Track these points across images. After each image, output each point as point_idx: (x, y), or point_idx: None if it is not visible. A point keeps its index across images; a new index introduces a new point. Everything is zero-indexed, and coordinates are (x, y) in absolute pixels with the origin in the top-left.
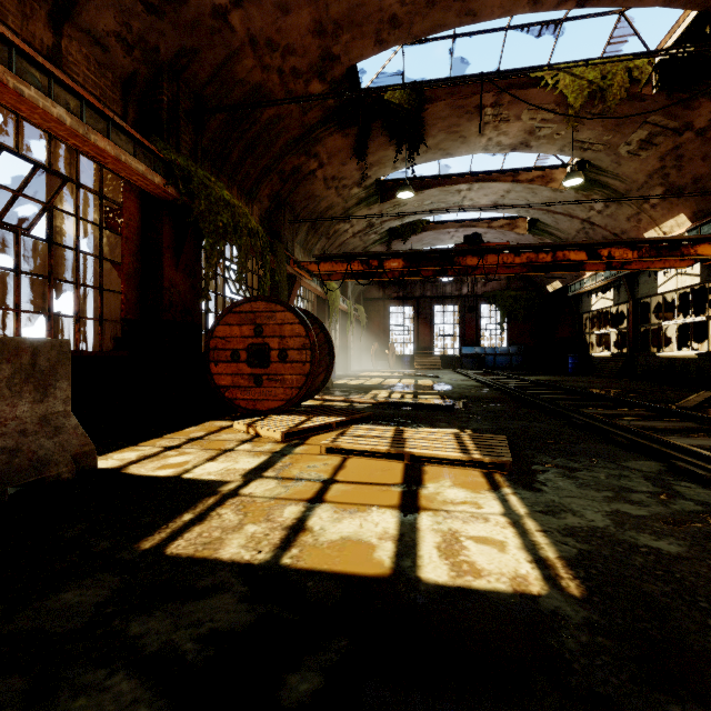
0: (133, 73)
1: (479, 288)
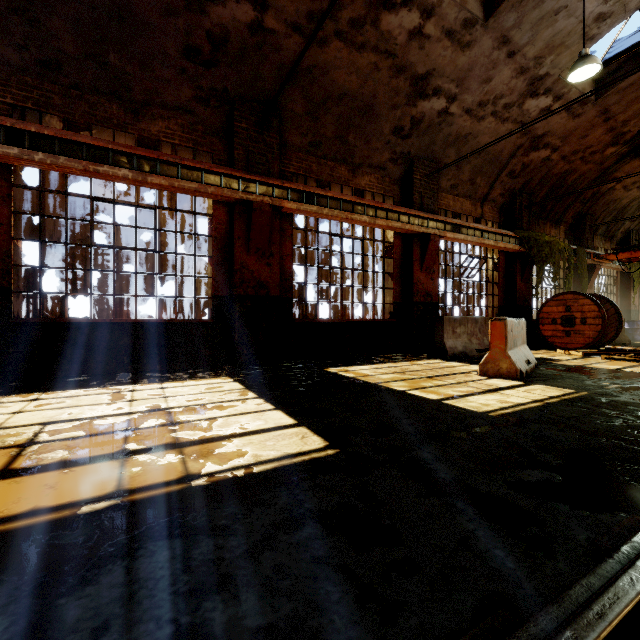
0: (503, 203)
1: None
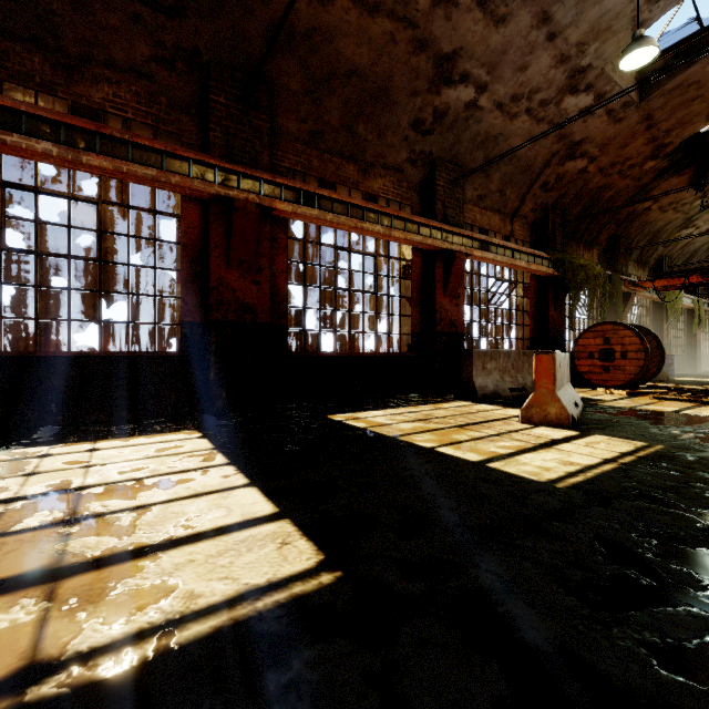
0: (535, 220)
1: None
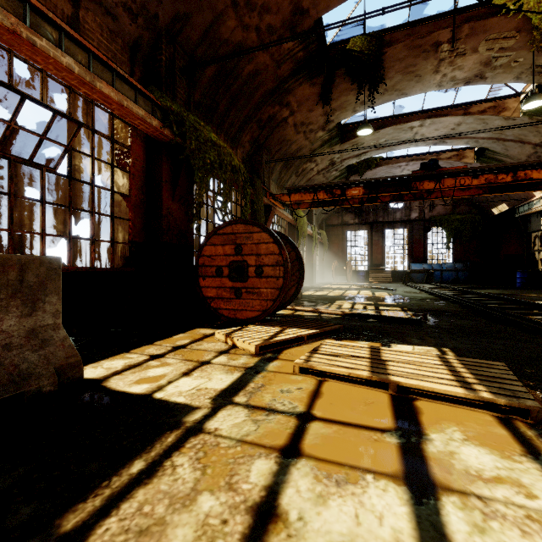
0: (138, 39)
1: (426, 213)
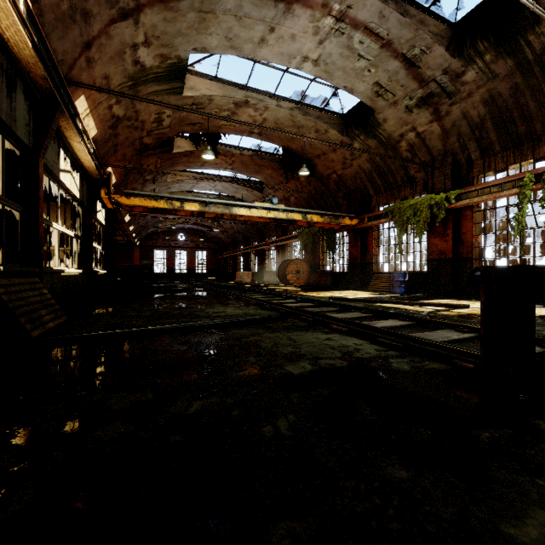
0: None
1: None
